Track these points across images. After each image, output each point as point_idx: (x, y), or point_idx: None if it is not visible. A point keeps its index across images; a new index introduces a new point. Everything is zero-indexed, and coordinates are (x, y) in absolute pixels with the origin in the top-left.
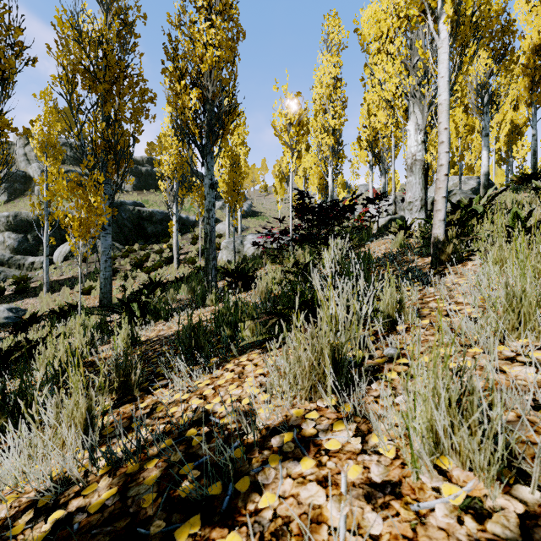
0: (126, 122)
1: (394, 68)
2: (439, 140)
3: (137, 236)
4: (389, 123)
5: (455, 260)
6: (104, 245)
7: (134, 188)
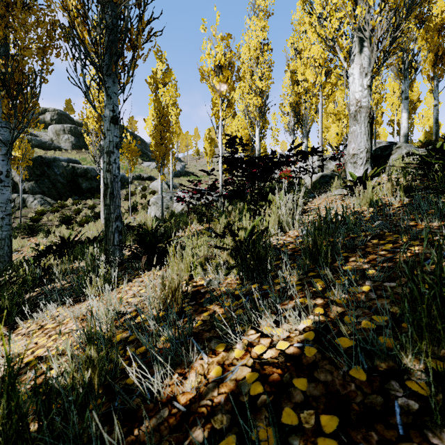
0: (25, 54)
1: None
2: None
3: (71, 191)
4: (317, 82)
5: None
6: None
7: (73, 146)
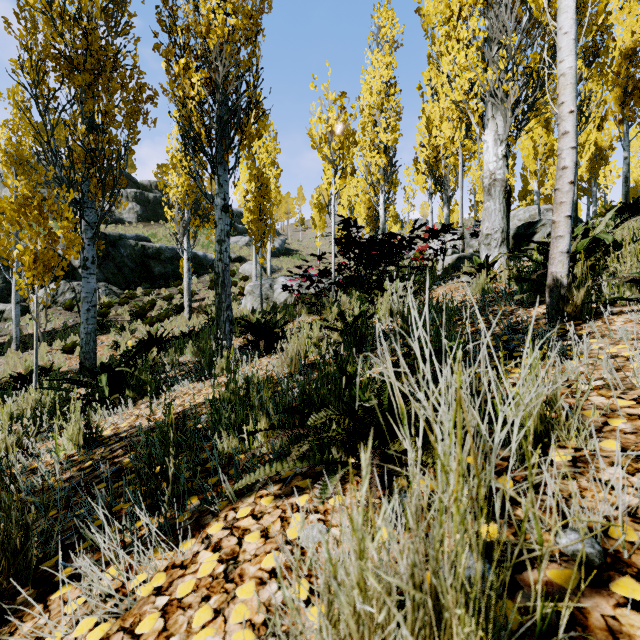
0: (115, 126)
1: (468, 59)
2: (561, 130)
3: (140, 278)
4: (455, 138)
5: (588, 314)
6: (85, 289)
7: (139, 218)
